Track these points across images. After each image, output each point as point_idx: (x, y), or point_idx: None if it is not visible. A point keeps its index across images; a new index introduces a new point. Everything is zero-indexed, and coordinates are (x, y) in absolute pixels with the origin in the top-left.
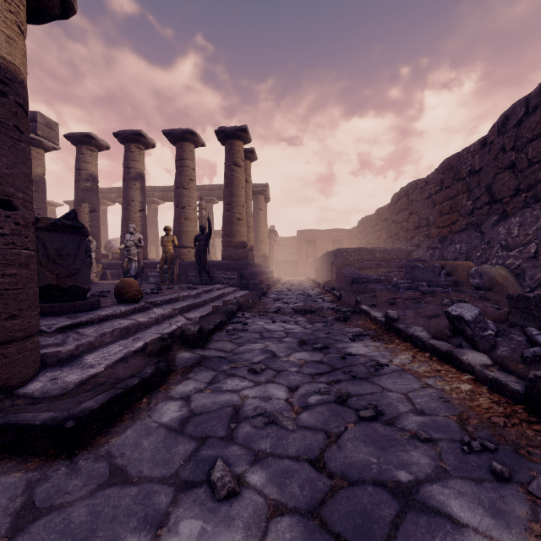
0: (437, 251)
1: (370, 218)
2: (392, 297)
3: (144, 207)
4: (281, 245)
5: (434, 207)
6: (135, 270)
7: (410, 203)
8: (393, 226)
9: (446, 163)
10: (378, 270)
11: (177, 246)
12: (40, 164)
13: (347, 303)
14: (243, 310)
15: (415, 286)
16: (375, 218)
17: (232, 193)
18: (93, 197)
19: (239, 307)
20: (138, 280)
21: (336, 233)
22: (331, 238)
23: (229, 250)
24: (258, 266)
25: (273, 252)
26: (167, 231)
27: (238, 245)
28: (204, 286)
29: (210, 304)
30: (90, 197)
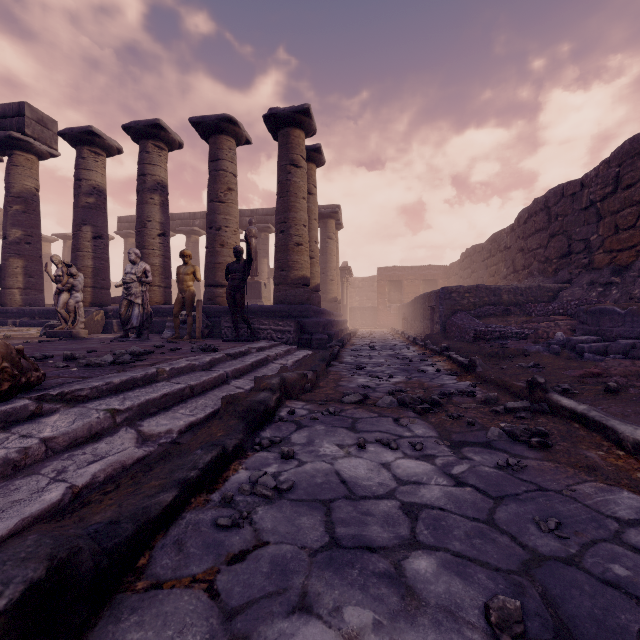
0: (614, 288)
1: (480, 248)
2: (589, 370)
3: (165, 230)
4: (357, 288)
5: (600, 221)
6: (138, 319)
7: (552, 219)
8: (520, 256)
9: (628, 147)
10: (507, 318)
11: (210, 284)
12: (30, 175)
13: (497, 380)
14: (293, 397)
15: (619, 349)
16: (489, 247)
17: (287, 207)
18: (98, 218)
19: (286, 390)
20: (143, 333)
21: (429, 271)
22: (423, 278)
23: (284, 290)
24: (326, 314)
25: (346, 296)
26: (185, 257)
27: (297, 282)
28: (238, 344)
29: (230, 384)
30: (94, 218)
